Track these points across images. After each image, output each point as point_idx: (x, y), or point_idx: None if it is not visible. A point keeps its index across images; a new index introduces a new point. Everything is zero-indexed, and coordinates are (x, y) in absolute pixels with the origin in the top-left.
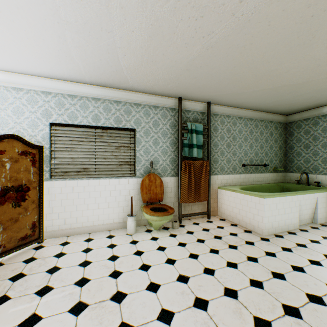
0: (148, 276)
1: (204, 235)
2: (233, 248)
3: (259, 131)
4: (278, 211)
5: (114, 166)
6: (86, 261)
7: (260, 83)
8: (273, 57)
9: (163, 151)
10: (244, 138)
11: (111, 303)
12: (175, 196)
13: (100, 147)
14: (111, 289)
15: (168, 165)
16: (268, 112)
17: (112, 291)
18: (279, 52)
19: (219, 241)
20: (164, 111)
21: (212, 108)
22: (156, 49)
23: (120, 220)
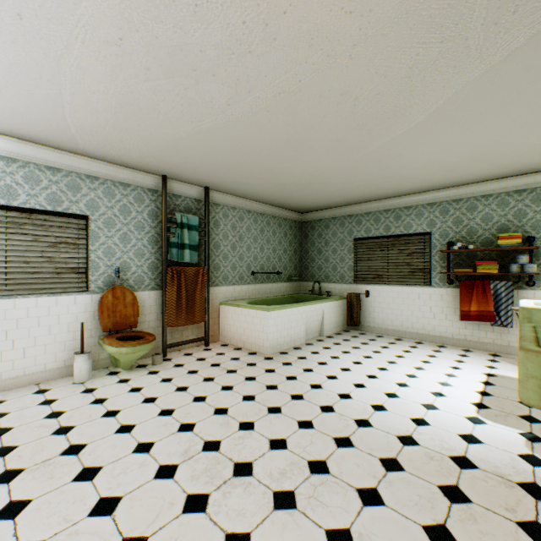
0: (118, 420)
1: (198, 366)
2: (232, 372)
3: (272, 230)
4: (285, 326)
5: (47, 275)
6: (1, 429)
7: (265, 176)
8: (271, 156)
9: (138, 252)
10: (254, 238)
11: (63, 458)
12: (158, 319)
13: (17, 243)
14: (60, 446)
15: (146, 273)
16: (282, 208)
17: (63, 447)
18: (276, 153)
19: (217, 368)
20: (139, 192)
21: (213, 196)
22: (129, 118)
23: (59, 364)
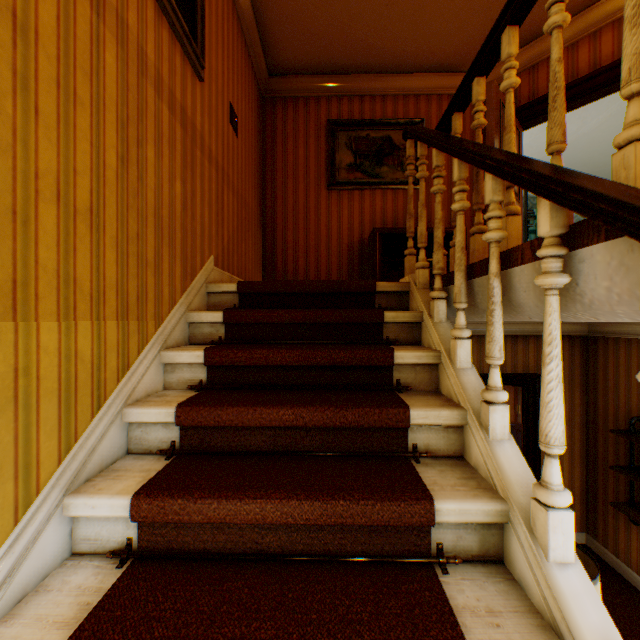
0: None
1: None
2: None
3: None
4: None
5: None
6: None
7: None
8: None
9: None
10: None
11: None
12: None
13: None
14: None
15: None
16: None
17: None
18: None
19: None
20: None
21: None
22: None
23: None
